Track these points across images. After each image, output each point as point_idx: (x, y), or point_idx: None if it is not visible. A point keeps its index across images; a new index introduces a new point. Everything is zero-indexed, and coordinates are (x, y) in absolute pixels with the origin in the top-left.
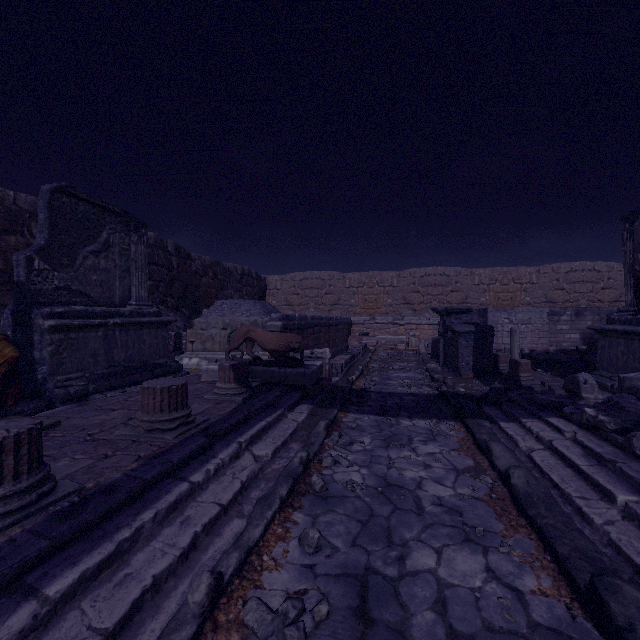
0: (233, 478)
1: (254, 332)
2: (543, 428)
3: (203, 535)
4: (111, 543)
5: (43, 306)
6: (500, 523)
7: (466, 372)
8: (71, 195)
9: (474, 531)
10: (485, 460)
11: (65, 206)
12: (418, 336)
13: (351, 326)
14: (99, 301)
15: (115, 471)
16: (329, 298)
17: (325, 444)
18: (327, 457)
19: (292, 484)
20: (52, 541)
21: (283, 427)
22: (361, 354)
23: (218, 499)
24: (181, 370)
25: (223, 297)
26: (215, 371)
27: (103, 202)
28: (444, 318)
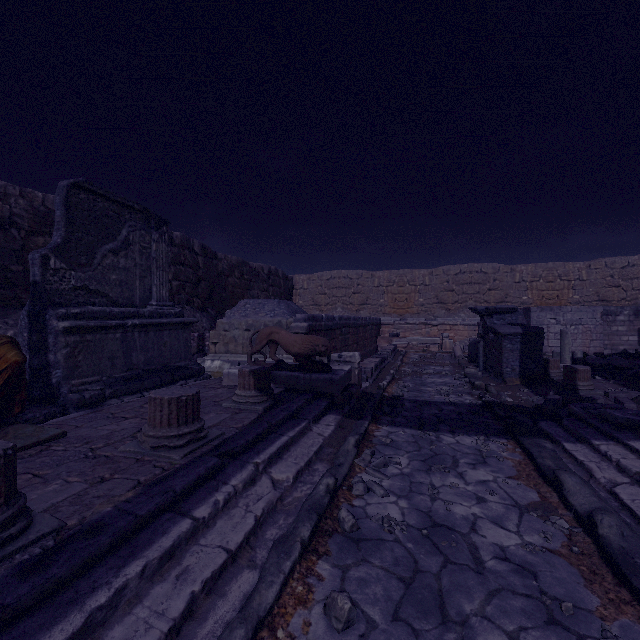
0: (246, 511)
1: (277, 334)
2: (624, 454)
3: (203, 595)
4: (80, 613)
5: (58, 307)
6: (592, 594)
7: (511, 379)
8: (89, 191)
9: (559, 606)
10: (553, 494)
11: (83, 203)
12: (452, 337)
13: (380, 327)
14: (118, 301)
15: (106, 502)
16: (357, 298)
17: (355, 465)
18: (358, 483)
19: (316, 521)
20: (3, 612)
21: (307, 443)
22: (391, 356)
23: (225, 542)
24: (203, 373)
25: (249, 297)
26: (236, 375)
27: (122, 198)
28: (484, 318)
